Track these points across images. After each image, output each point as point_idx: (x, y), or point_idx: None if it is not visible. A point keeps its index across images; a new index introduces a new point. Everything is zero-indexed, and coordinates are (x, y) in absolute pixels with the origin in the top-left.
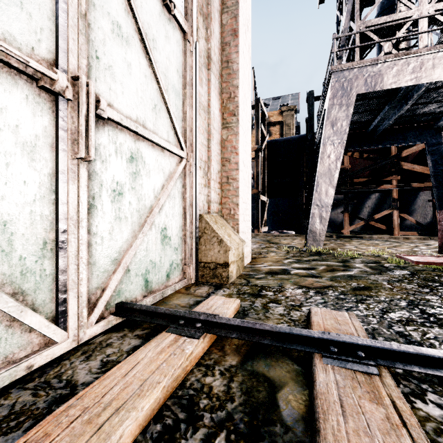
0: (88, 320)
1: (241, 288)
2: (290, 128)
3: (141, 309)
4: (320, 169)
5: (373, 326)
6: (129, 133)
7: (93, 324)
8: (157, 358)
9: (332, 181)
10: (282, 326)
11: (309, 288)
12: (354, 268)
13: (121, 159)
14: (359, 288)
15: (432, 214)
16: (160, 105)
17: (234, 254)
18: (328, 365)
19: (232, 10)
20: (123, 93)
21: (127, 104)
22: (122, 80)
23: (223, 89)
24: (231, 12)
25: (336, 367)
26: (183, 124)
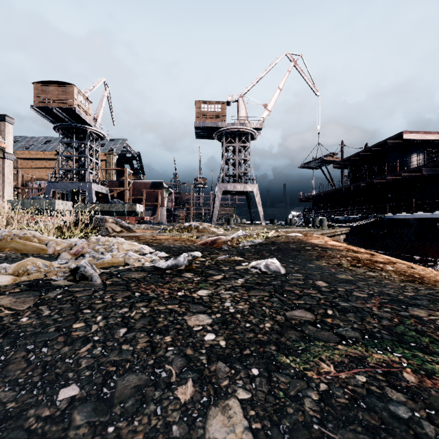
0: None
1: None
2: (110, 164)
3: None
4: None
5: None
6: None
7: None
8: None
9: None
10: None
11: None
12: None
13: None
14: None
15: None
16: None
17: None
18: None
19: (4, 184)
20: None
21: None
22: None
23: (2, 196)
24: (4, 184)
25: None
26: None
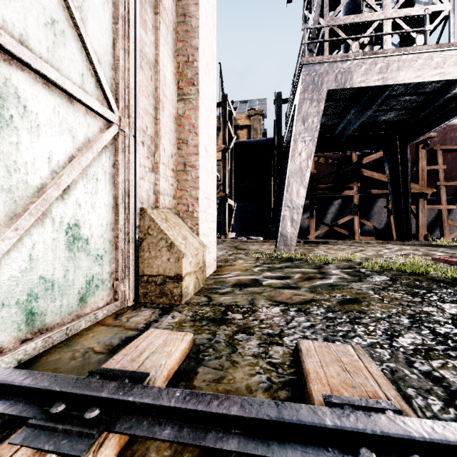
0: None
1: (198, 310)
2: (257, 133)
3: None
4: (291, 168)
5: (388, 365)
6: None
7: None
8: None
9: (303, 180)
10: (263, 401)
11: (288, 305)
12: (332, 275)
13: None
14: (347, 302)
15: (387, 219)
16: (66, 26)
17: (191, 262)
18: None
19: None
20: None
21: None
22: None
23: (179, 50)
24: None
25: None
26: (114, 74)
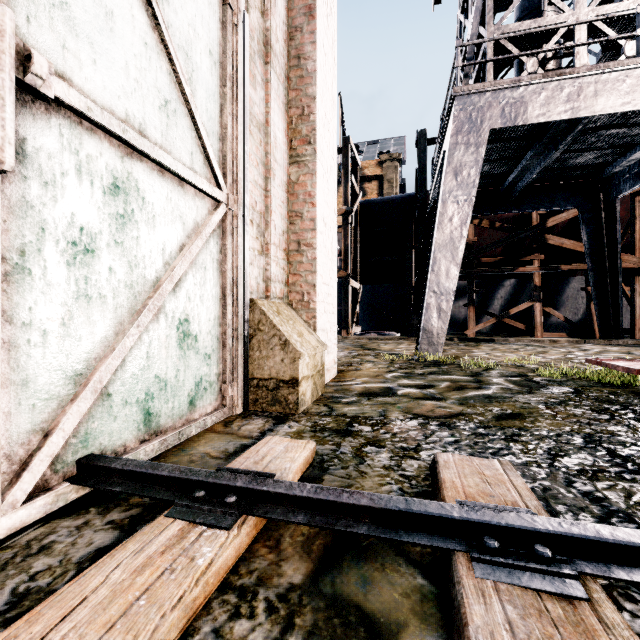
0: (6, 497)
1: (318, 420)
2: (392, 185)
3: (125, 468)
4: (438, 239)
5: (542, 483)
6: (108, 141)
7: (19, 504)
8: (130, 584)
9: (456, 255)
10: (392, 496)
11: (429, 419)
12: (492, 385)
13: (91, 186)
14: (506, 417)
15: (586, 308)
16: (177, 104)
17: (308, 364)
18: (486, 582)
19: None
20: (96, 63)
21: (105, 85)
22: (94, 38)
23: (292, 101)
24: None
25: (502, 584)
26: (222, 145)
